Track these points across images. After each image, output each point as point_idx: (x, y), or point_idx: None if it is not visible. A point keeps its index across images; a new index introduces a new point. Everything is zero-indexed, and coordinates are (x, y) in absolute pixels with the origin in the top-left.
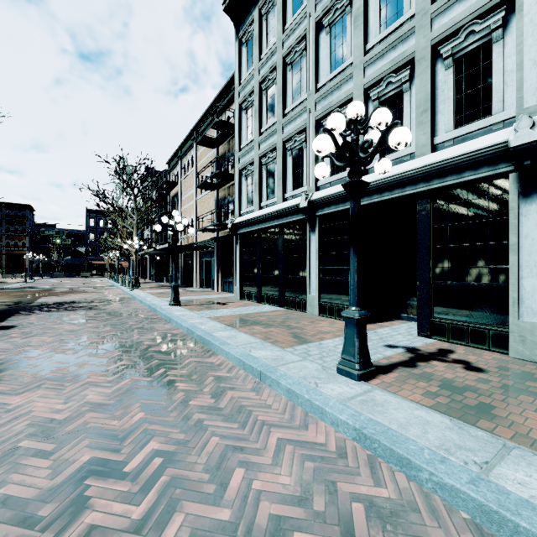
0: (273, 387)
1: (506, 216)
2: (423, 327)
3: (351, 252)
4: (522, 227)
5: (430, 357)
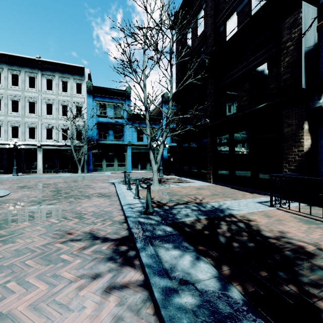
0: (3, 178)
1: (37, 154)
2: (23, 172)
3: (15, 159)
4: (39, 156)
5: (25, 175)
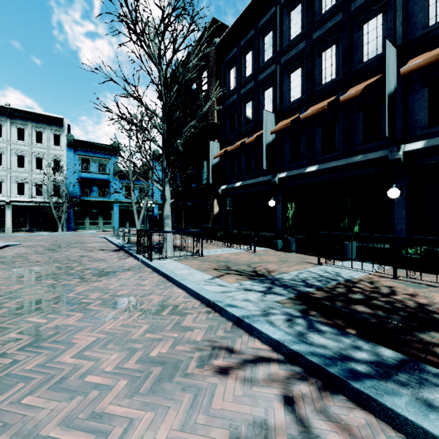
0: None
1: (5, 211)
2: None
3: None
4: (7, 213)
5: None
